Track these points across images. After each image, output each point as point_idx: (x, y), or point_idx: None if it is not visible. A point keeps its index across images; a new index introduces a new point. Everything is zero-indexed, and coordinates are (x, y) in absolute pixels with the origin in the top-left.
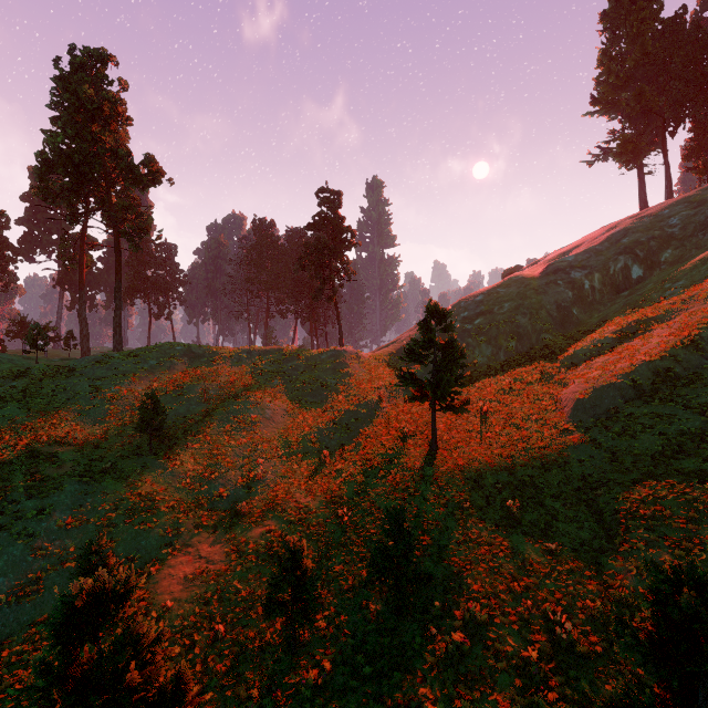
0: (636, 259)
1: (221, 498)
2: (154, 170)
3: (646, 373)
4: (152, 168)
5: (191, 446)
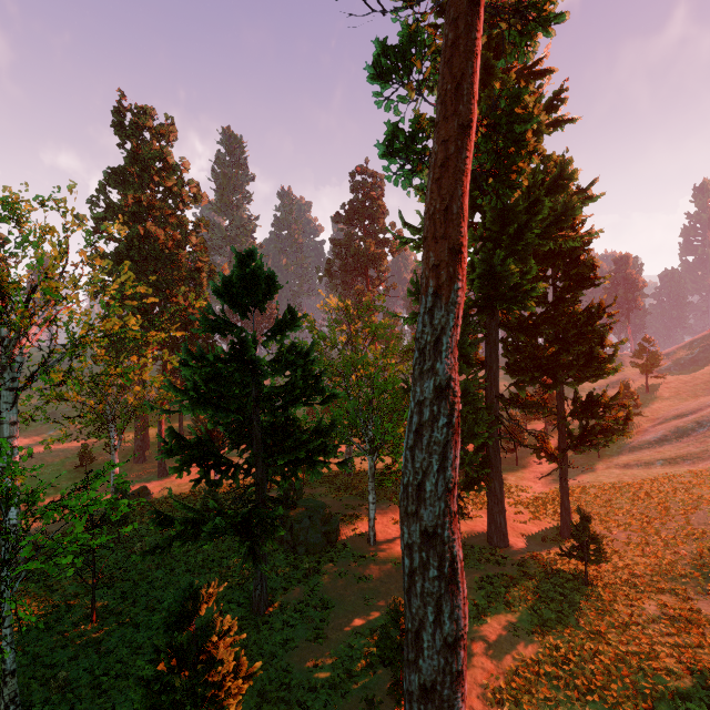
0: None
1: None
2: None
3: None
4: None
5: None
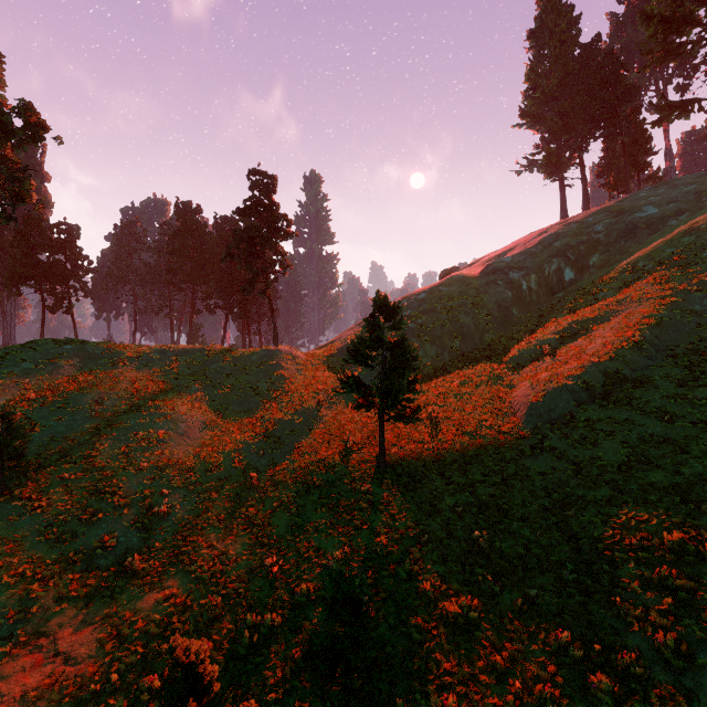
0: (568, 262)
1: (105, 550)
2: (32, 122)
3: (597, 375)
4: (28, 119)
5: (68, 477)
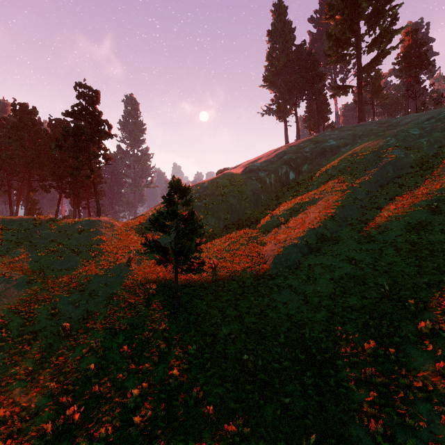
0: (291, 168)
1: None
2: None
3: (313, 236)
4: None
5: None
